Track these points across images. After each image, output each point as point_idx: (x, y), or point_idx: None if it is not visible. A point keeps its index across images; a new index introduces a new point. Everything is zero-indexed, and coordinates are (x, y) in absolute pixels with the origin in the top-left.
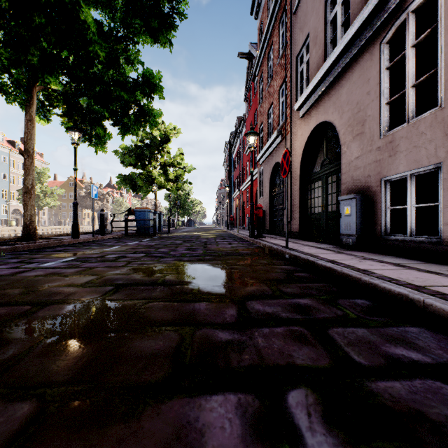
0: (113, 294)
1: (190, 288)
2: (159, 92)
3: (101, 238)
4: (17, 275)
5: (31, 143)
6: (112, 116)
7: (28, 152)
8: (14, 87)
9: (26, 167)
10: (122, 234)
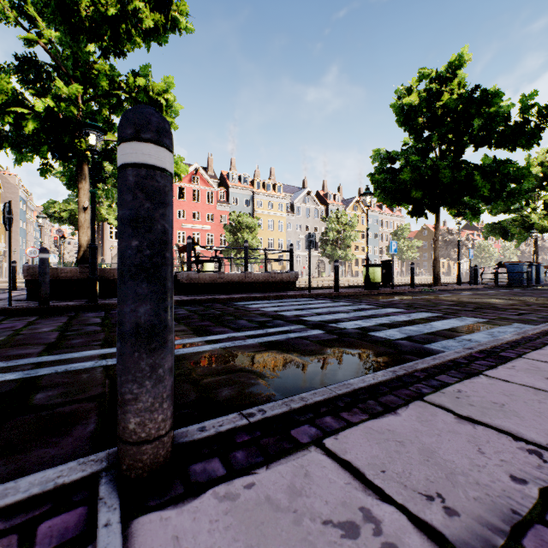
0: (498, 299)
1: (529, 301)
2: (528, 176)
3: (475, 287)
4: (457, 295)
5: (437, 233)
6: (486, 202)
7: (436, 238)
8: (431, 207)
9: (435, 246)
10: (492, 285)
